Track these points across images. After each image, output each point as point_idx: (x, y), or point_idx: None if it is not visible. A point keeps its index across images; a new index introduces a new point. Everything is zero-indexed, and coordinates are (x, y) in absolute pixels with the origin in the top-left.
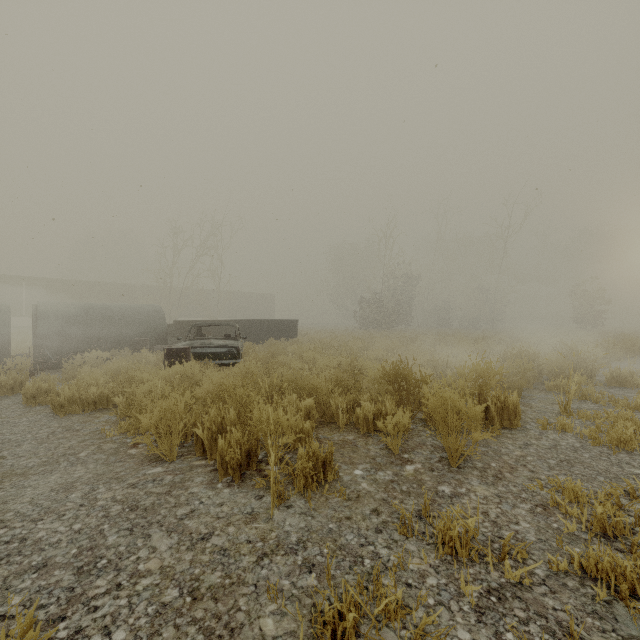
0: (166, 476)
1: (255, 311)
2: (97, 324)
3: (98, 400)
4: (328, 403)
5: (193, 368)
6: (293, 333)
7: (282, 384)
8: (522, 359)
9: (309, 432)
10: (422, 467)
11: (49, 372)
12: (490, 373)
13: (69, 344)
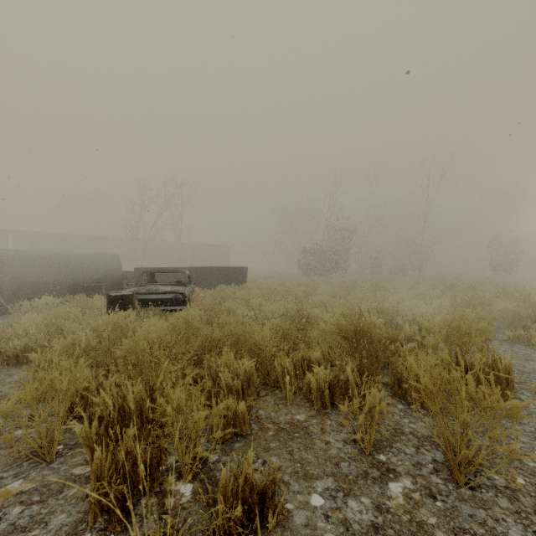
0: (12, 508)
1: (212, 260)
2: (53, 271)
3: (21, 353)
4: (272, 363)
5: (128, 317)
6: (243, 279)
7: (221, 337)
8: (476, 307)
9: (245, 415)
10: (414, 487)
11: (3, 317)
12: (467, 328)
13: (24, 290)
